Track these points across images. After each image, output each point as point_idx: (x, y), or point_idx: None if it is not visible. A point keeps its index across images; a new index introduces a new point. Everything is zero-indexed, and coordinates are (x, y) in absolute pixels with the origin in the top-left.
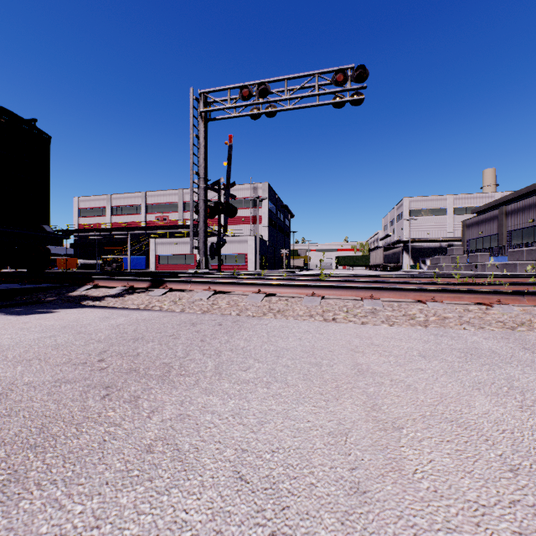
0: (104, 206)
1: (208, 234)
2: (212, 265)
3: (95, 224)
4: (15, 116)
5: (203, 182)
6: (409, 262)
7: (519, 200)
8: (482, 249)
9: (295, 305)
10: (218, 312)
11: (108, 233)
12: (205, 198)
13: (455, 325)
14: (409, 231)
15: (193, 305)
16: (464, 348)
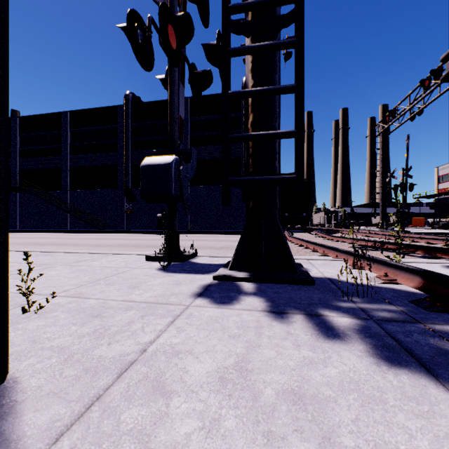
0: None
1: None
2: None
3: None
4: None
5: (380, 176)
6: None
7: None
8: None
9: None
10: None
11: None
12: (381, 185)
13: None
14: None
15: None
16: None
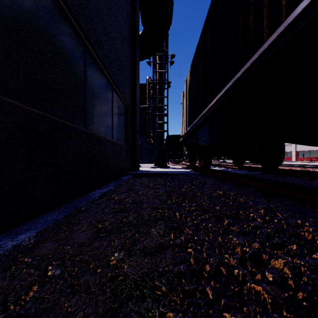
0: None
1: None
2: (301, 158)
3: None
4: (177, 135)
5: None
6: None
7: None
8: None
9: None
10: None
11: None
12: None
13: None
14: None
15: None
16: None
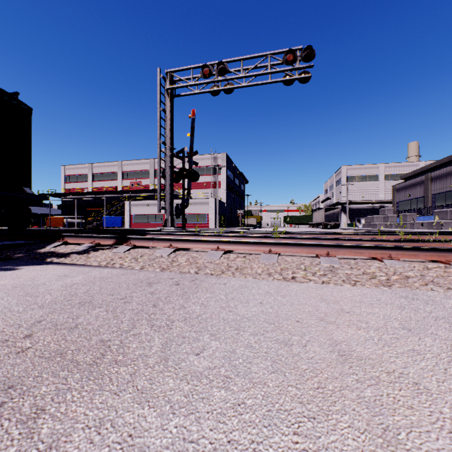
0: (86, 173)
1: (175, 197)
2: (178, 224)
3: (79, 188)
4: None
5: (169, 151)
6: (347, 221)
7: (443, 167)
8: (411, 210)
9: (253, 262)
10: (176, 270)
11: (90, 196)
12: (171, 165)
13: (420, 285)
14: (347, 194)
15: (154, 262)
16: (448, 317)
